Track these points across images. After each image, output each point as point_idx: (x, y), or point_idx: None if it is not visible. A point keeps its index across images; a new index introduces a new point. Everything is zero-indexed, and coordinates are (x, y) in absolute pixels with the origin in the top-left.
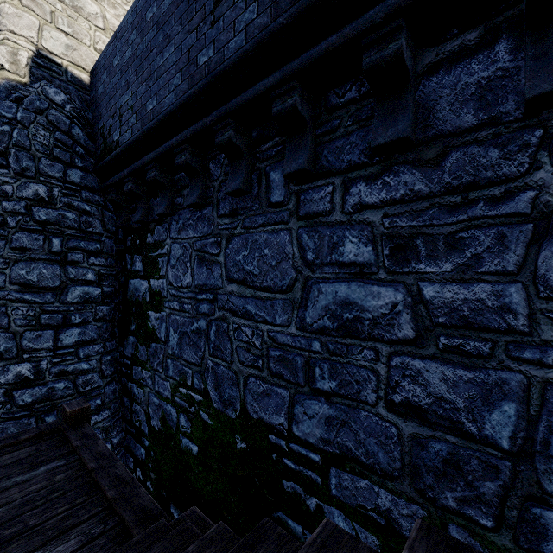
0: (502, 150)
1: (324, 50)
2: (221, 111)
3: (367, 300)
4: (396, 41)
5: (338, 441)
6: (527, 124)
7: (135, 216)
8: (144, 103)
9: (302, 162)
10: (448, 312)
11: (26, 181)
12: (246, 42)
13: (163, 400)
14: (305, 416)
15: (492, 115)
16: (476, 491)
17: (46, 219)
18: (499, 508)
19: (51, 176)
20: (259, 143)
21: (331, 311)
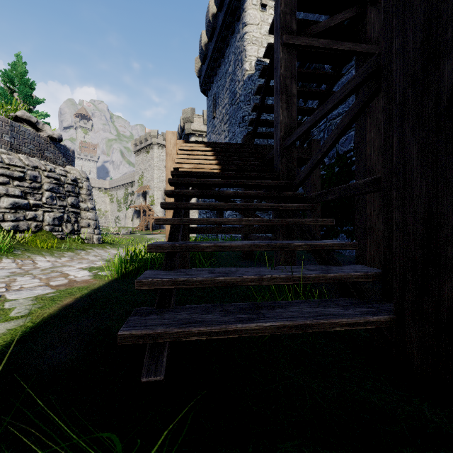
0: None
1: None
2: None
3: None
4: None
5: None
6: None
7: None
8: None
9: None
10: None
11: None
12: None
13: None
14: None
15: None
16: None
17: None
18: None
19: None
20: None
21: None
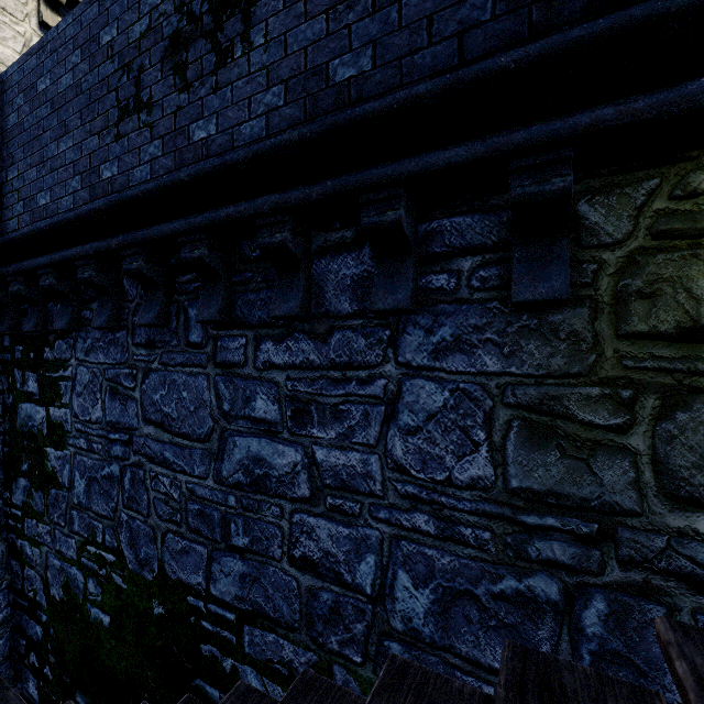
0: (367, 340)
1: (224, 218)
2: (128, 238)
3: (274, 457)
4: (281, 233)
5: (251, 597)
6: (381, 323)
7: (26, 324)
8: (35, 193)
9: (214, 313)
10: (333, 475)
11: None
12: (152, 178)
13: (67, 562)
14: (222, 573)
15: (361, 308)
16: (351, 632)
17: None
18: (365, 645)
19: None
20: (178, 272)
21: (245, 466)
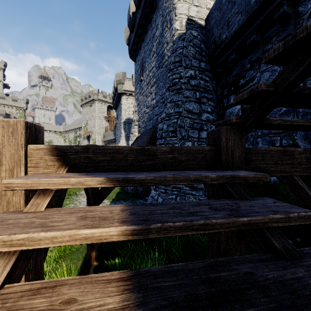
0: None
1: None
2: None
3: None
4: None
5: None
6: None
7: (233, 73)
8: (248, 2)
9: None
10: None
11: (187, 70)
12: None
13: None
14: None
15: None
16: None
17: (194, 84)
18: None
19: (195, 66)
20: None
21: None
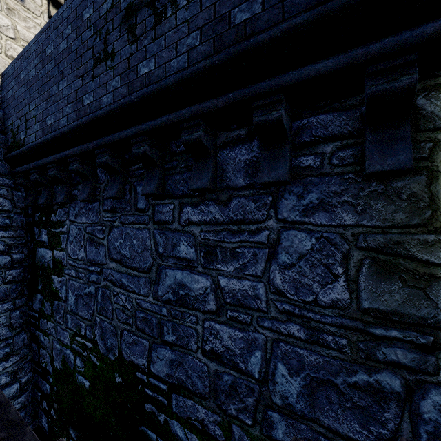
0: (255, 204)
1: (160, 124)
2: (99, 142)
3: (192, 283)
4: (197, 132)
5: (176, 375)
6: (266, 192)
7: (40, 199)
8: (45, 117)
9: (153, 188)
10: (231, 296)
11: None
12: (114, 101)
13: (64, 346)
14: (158, 358)
15: (251, 182)
16: (244, 403)
17: None
18: (254, 413)
19: None
20: (130, 163)
21: (173, 289)
